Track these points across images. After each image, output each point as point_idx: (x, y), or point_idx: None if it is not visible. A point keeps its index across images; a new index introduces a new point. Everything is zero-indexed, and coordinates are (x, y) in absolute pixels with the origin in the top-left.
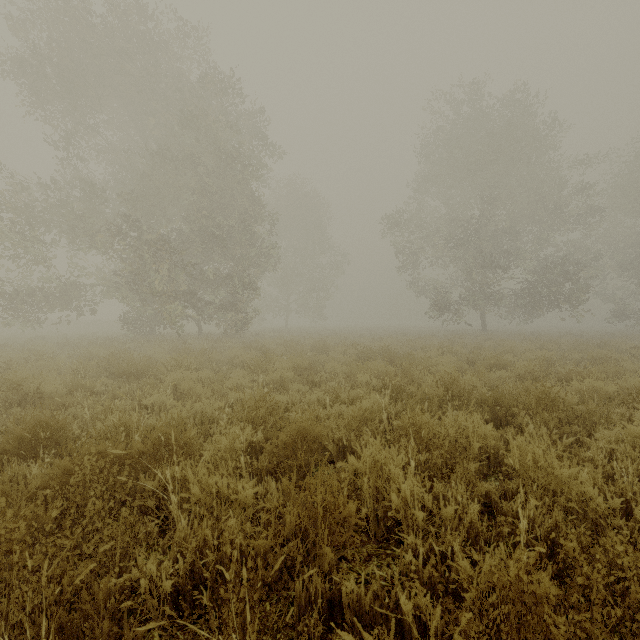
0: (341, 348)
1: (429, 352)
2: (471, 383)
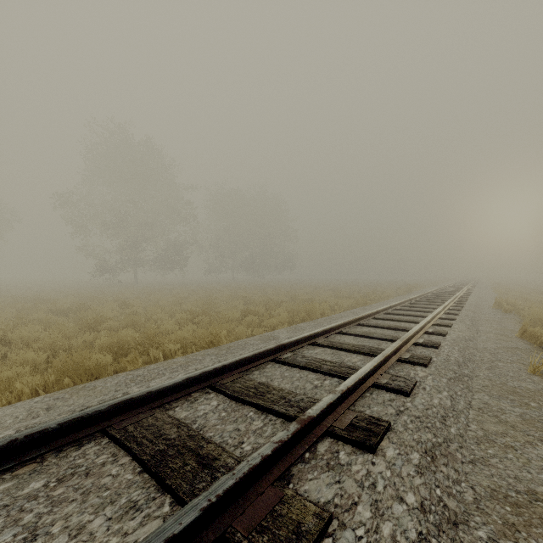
0: (1, 299)
1: (67, 297)
2: (61, 306)
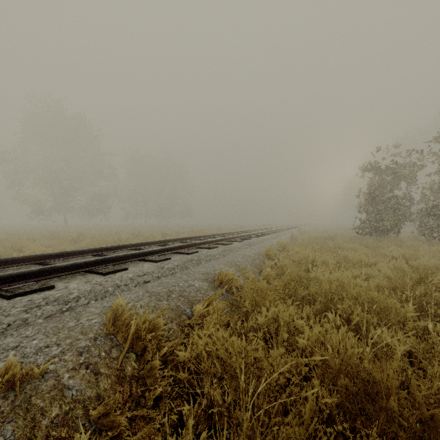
0: None
1: (27, 232)
2: (37, 235)
